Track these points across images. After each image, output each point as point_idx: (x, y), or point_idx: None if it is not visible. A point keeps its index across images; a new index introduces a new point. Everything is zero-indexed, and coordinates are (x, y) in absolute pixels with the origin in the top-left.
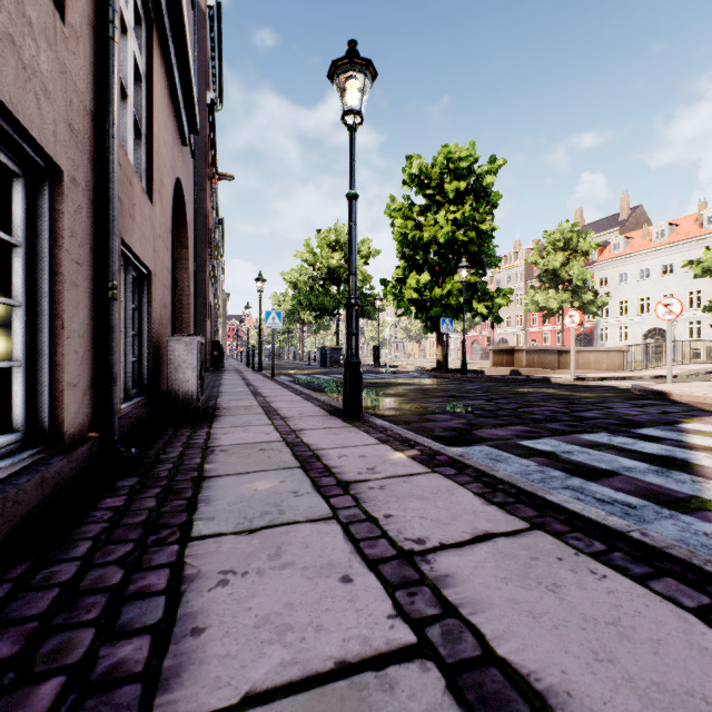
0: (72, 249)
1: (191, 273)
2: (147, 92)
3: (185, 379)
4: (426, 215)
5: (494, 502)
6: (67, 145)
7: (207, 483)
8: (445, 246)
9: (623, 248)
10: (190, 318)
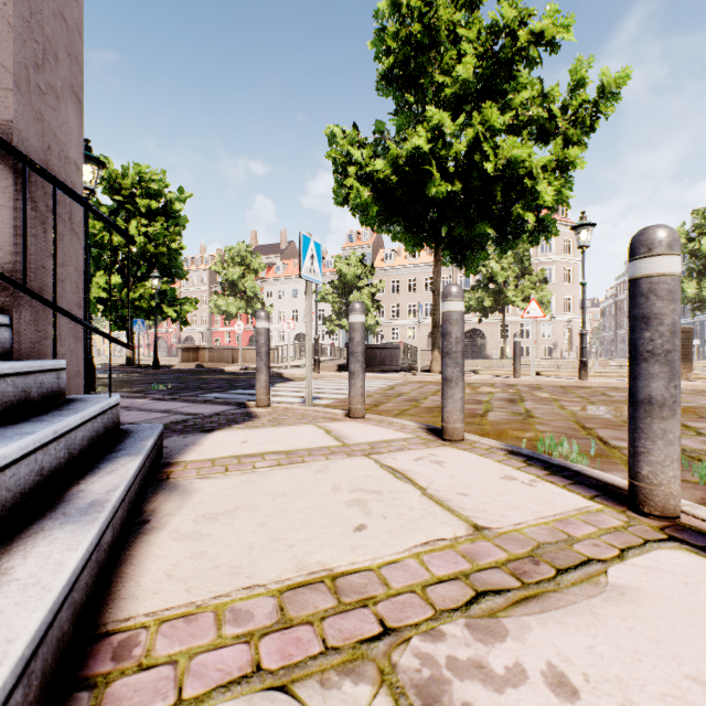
0: None
1: None
2: None
3: None
4: (115, 217)
5: (189, 403)
6: None
7: None
8: (137, 254)
9: (283, 271)
10: None
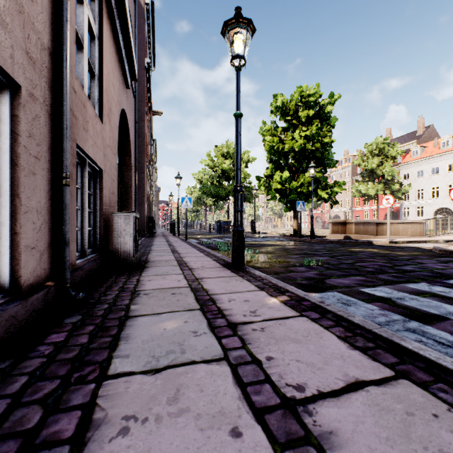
0: (30, 146)
1: (133, 172)
2: (99, 48)
3: (124, 242)
4: (286, 133)
5: (357, 346)
6: (25, 67)
7: (129, 322)
8: (299, 153)
9: (420, 154)
10: (132, 202)
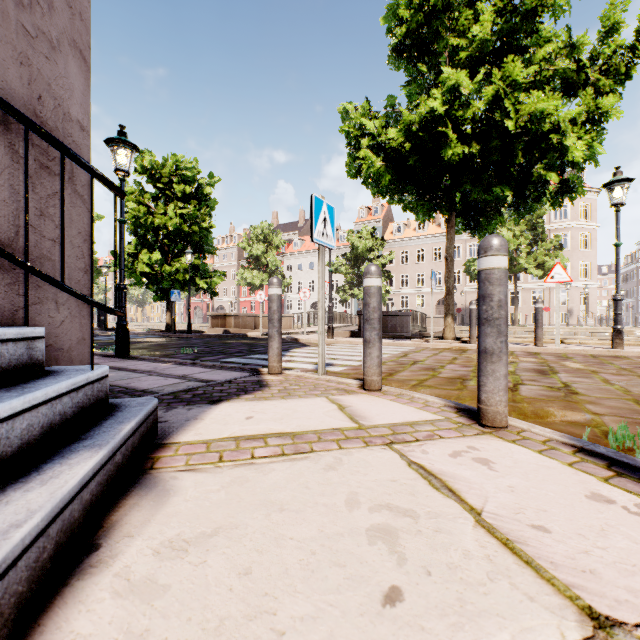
0: None
1: None
2: None
3: None
4: (157, 202)
5: (207, 368)
6: None
7: None
8: (174, 233)
9: (300, 246)
10: None
